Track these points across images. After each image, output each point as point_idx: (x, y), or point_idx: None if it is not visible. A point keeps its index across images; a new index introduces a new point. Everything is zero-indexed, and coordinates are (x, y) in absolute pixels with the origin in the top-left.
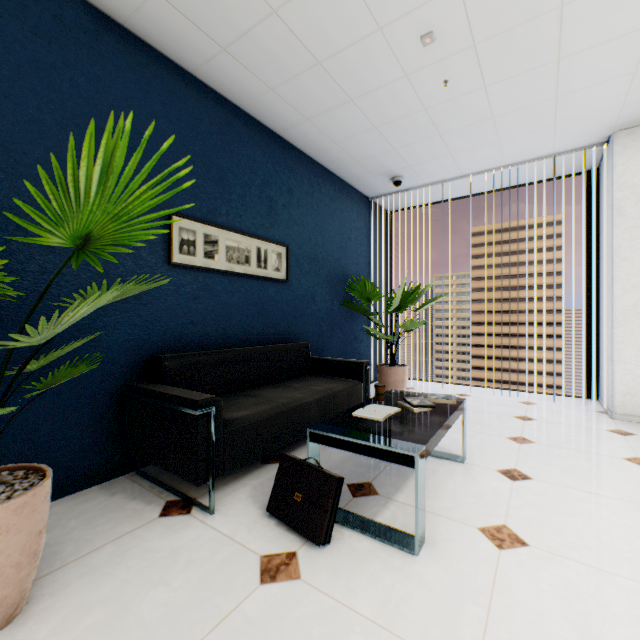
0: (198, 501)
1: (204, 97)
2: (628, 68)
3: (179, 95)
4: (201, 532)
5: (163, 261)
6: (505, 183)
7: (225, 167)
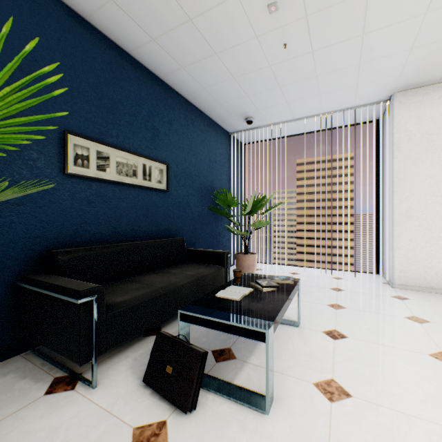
0: (83, 376)
1: (97, 40)
2: (407, 45)
3: (74, 35)
4: (81, 408)
5: (59, 171)
6: (322, 126)
7: (115, 99)
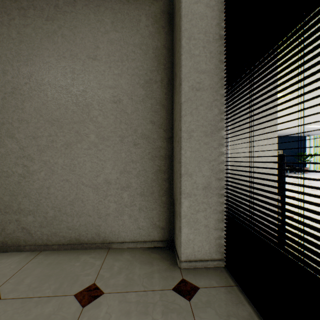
0: None
1: None
2: None
3: None
4: None
5: None
6: None
7: None
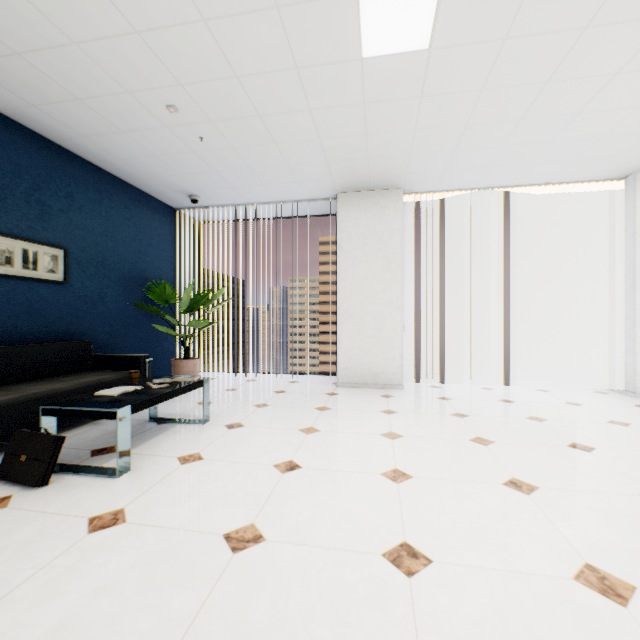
0: None
1: None
2: (322, 159)
3: None
4: None
5: None
6: (286, 213)
7: None
